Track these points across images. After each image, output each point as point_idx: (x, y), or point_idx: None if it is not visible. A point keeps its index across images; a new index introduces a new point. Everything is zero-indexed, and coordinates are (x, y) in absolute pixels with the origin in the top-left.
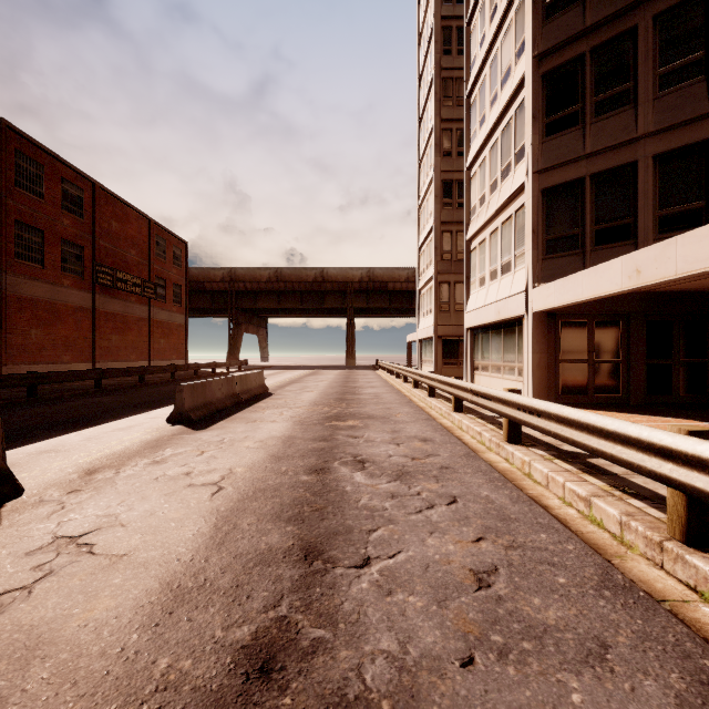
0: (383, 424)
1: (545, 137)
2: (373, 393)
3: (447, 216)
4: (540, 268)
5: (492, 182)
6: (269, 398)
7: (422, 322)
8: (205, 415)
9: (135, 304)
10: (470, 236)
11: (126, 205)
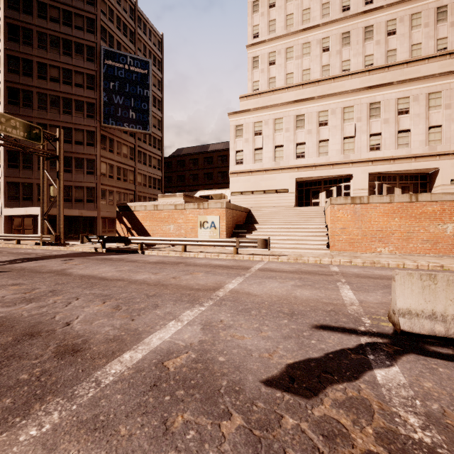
0: None
1: (8, 167)
2: None
3: None
4: (6, 203)
5: None
6: None
7: None
8: None
9: None
10: None
11: None
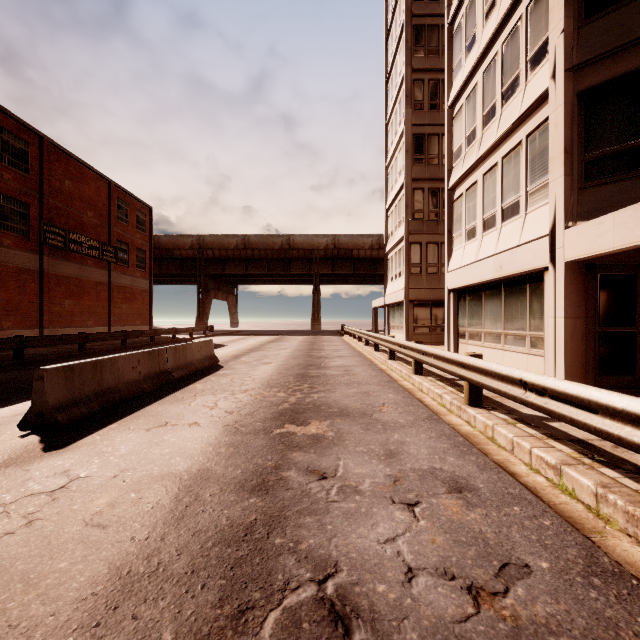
0: (367, 433)
1: (583, 20)
2: (343, 366)
3: (418, 172)
4: (575, 201)
5: (487, 110)
6: (214, 374)
7: (390, 287)
8: (92, 413)
9: (93, 267)
10: (454, 182)
11: (82, 164)
